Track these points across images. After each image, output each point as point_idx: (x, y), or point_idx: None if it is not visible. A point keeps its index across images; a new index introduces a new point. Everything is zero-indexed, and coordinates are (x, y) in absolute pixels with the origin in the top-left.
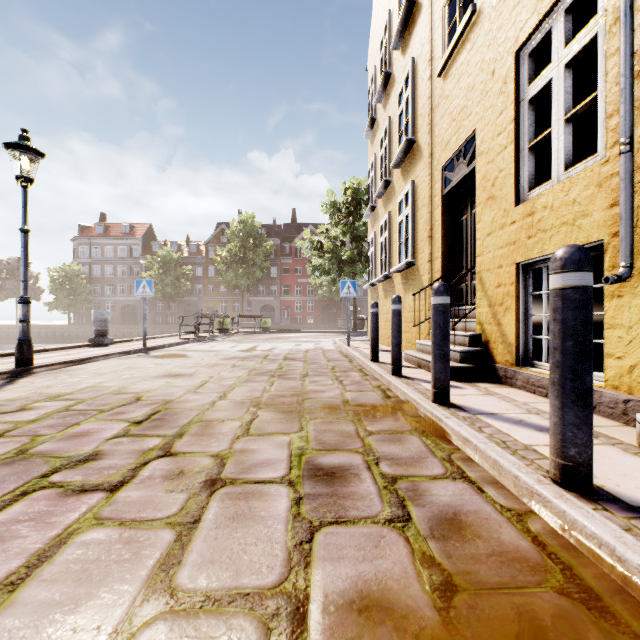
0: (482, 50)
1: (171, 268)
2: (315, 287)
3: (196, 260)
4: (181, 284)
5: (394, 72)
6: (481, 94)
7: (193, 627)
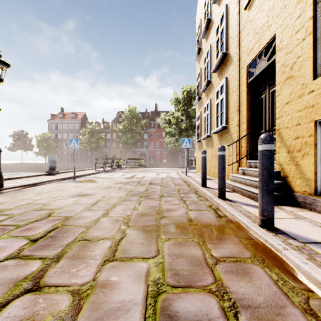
0: None
1: (94, 134)
2: (167, 143)
3: (107, 130)
4: (99, 142)
5: (213, 18)
6: (280, 9)
7: None
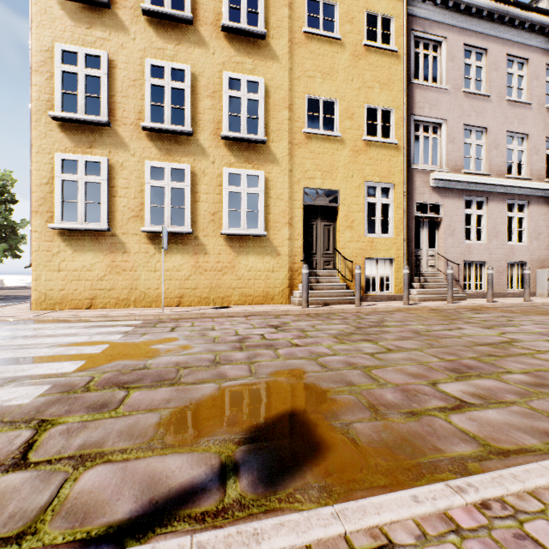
0: (345, 160)
1: None
2: None
3: None
4: None
5: (203, 34)
6: (344, 178)
7: (523, 314)
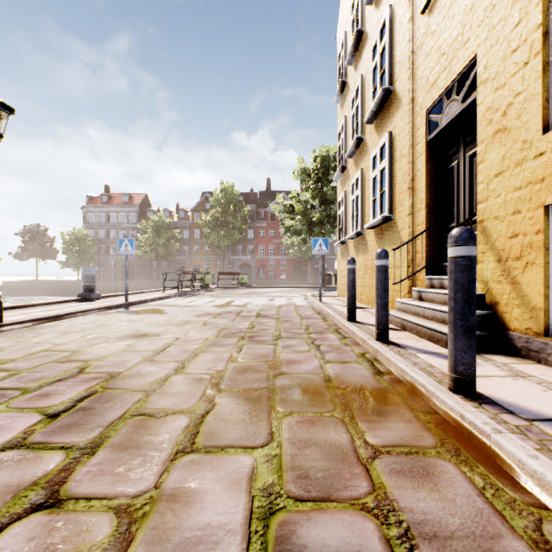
0: None
1: (163, 231)
2: (287, 247)
3: (184, 224)
4: (171, 245)
5: (367, 29)
6: (485, 11)
7: None
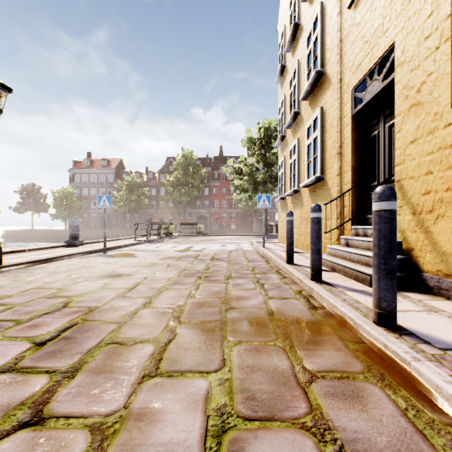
0: None
1: (134, 189)
2: (236, 202)
3: (152, 184)
4: (141, 201)
5: (302, 22)
6: (402, 5)
7: None
